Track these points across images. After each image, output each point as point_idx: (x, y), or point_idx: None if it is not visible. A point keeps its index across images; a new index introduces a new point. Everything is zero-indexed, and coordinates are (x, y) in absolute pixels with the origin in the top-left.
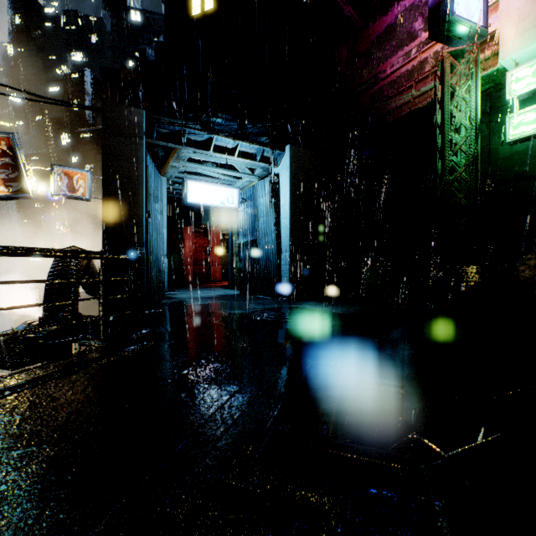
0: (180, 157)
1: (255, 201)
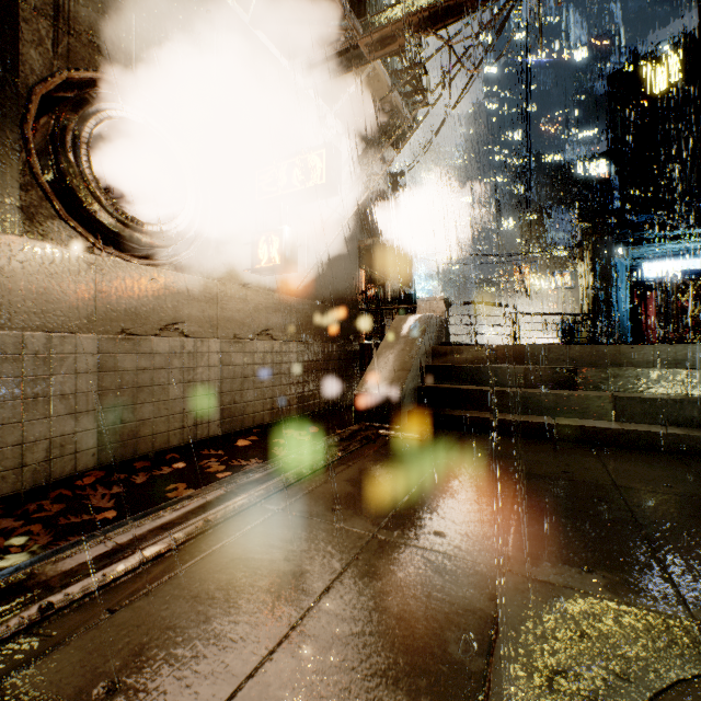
0: (640, 247)
1: None
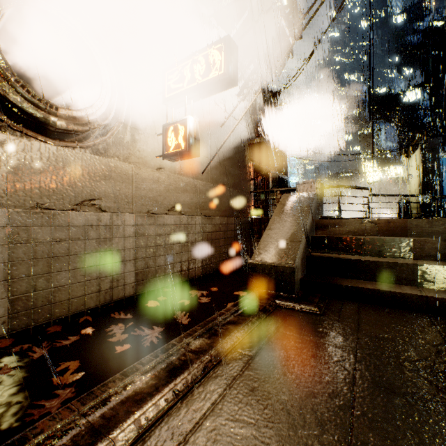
0: None
1: None
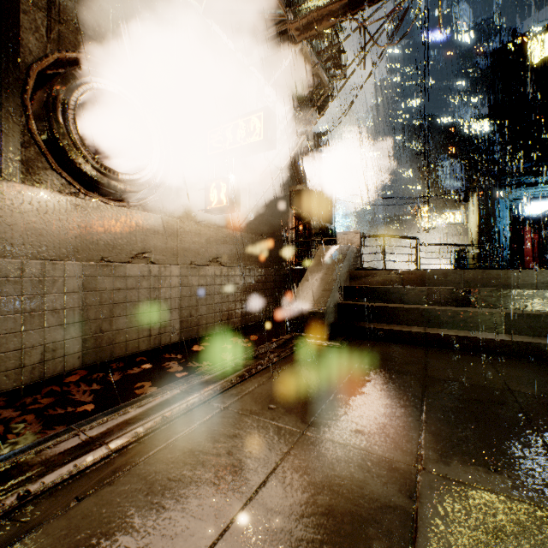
0: (519, 190)
1: None
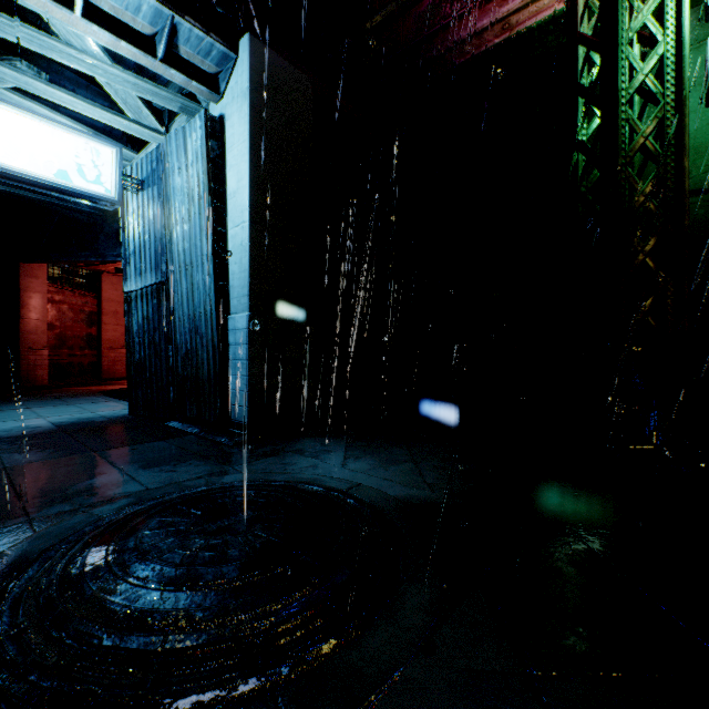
0: None
1: (164, 184)
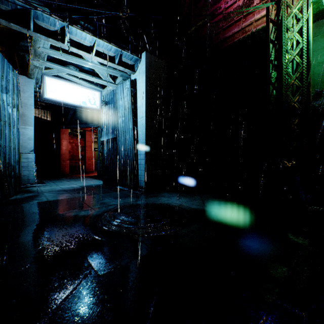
0: (38, 54)
1: (115, 103)
